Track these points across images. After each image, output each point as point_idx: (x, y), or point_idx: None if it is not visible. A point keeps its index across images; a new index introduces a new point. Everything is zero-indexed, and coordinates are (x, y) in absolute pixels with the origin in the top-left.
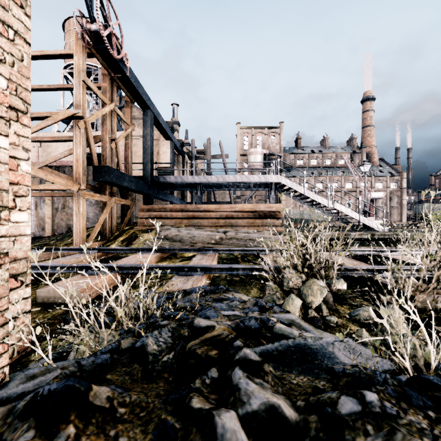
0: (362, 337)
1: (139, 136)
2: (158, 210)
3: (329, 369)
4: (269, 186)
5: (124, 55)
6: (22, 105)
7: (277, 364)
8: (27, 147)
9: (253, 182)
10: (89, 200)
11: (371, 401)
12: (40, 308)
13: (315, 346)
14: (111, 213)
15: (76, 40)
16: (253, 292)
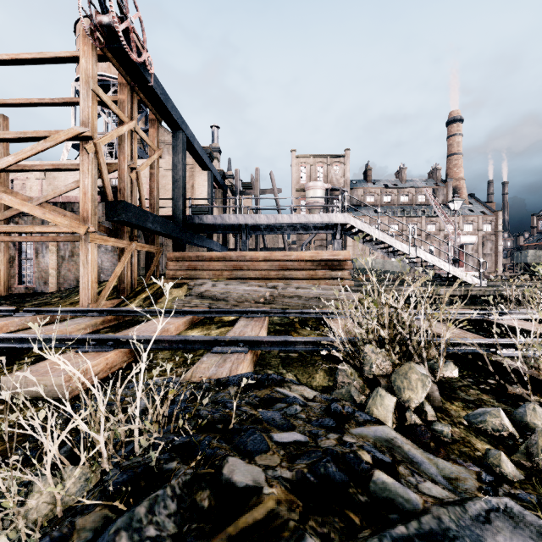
0: (501, 468)
1: (169, 165)
2: (191, 259)
3: None
4: (333, 228)
5: (146, 58)
6: None
7: None
8: None
9: (314, 224)
10: (104, 246)
11: None
12: (3, 406)
13: (464, 541)
14: (130, 262)
15: (83, 38)
16: (319, 378)
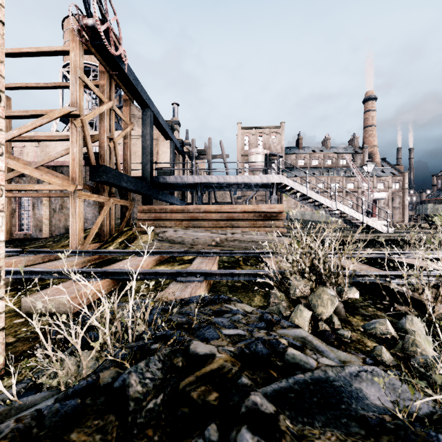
0: (381, 357)
1: (139, 135)
2: (157, 211)
3: (360, 418)
4: (270, 186)
5: (122, 52)
6: None
7: (294, 413)
8: None
9: (255, 183)
10: (87, 201)
11: None
12: (24, 319)
13: (339, 382)
14: (109, 214)
15: (72, 36)
16: (257, 300)
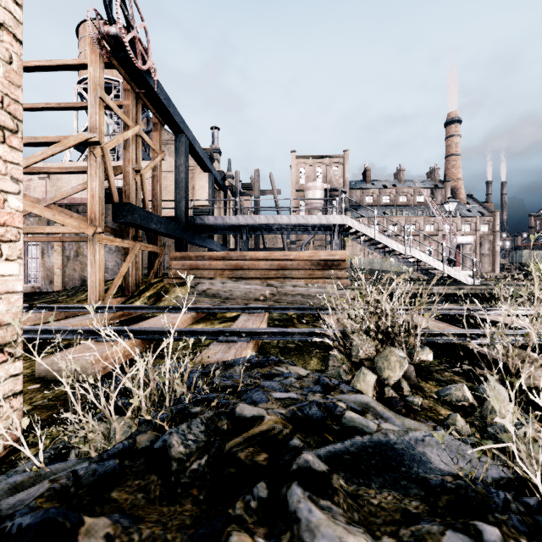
0: (456, 426)
1: (170, 166)
2: (193, 258)
3: (421, 480)
4: (331, 228)
5: (151, 65)
6: (10, 121)
7: (349, 474)
8: (17, 176)
9: (312, 224)
10: (108, 246)
11: (492, 541)
12: (39, 385)
13: (400, 446)
14: (135, 262)
15: (91, 47)
16: (313, 363)
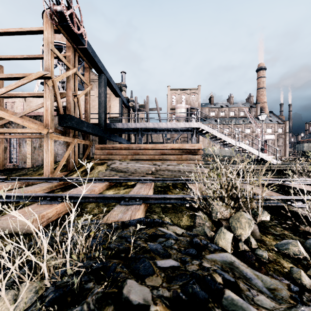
0: (301, 281)
1: (96, 94)
2: (109, 148)
3: None
4: (191, 130)
5: (83, 31)
6: None
7: None
8: None
9: (180, 128)
10: (58, 141)
11: None
12: None
13: None
14: (74, 150)
15: (45, 19)
16: (184, 220)
